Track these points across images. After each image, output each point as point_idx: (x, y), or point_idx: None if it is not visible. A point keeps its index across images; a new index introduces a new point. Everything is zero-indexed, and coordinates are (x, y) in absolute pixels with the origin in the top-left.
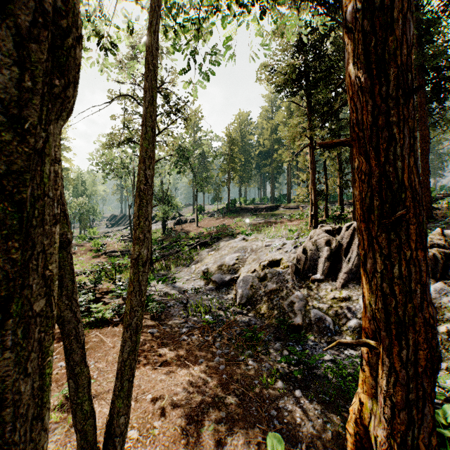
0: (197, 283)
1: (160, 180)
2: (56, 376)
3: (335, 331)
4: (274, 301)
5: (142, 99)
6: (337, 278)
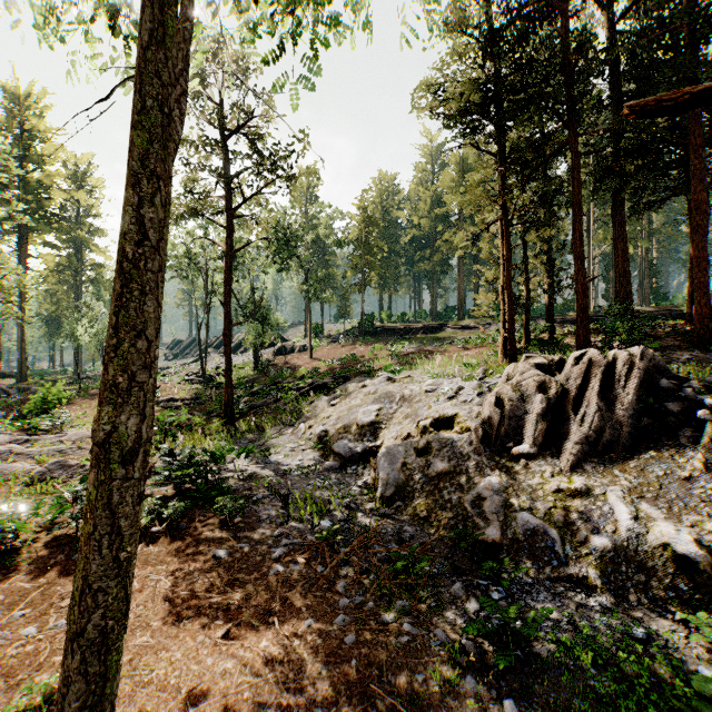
0: (309, 455)
1: (250, 282)
2: (12, 661)
3: (566, 556)
4: (446, 494)
5: (216, 142)
6: (560, 451)
